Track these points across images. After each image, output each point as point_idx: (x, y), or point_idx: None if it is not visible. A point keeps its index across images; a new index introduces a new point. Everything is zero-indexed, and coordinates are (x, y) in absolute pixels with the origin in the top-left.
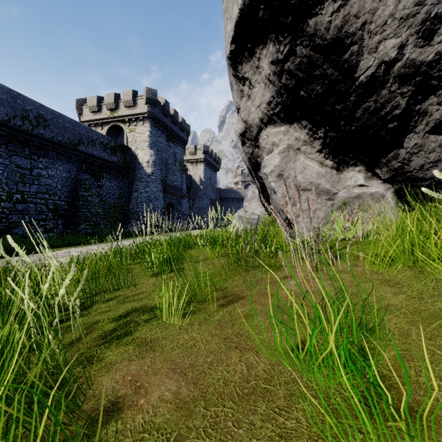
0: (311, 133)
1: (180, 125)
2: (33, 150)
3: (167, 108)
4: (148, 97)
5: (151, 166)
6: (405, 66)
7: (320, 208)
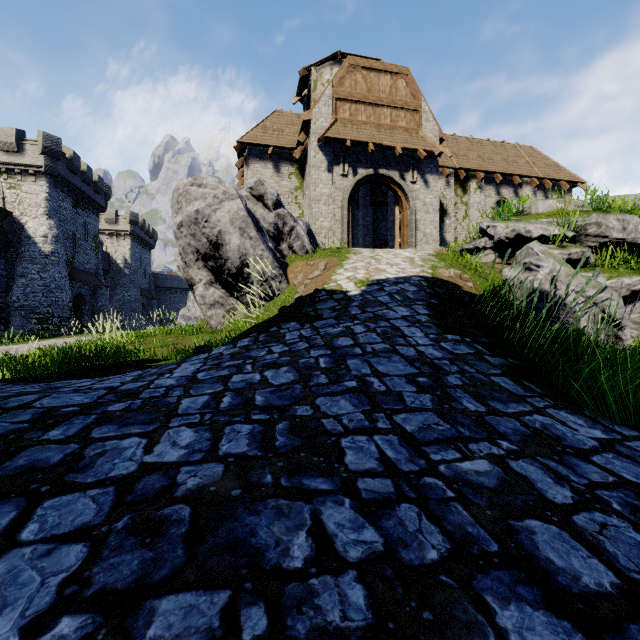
0: (215, 280)
1: (95, 185)
2: None
3: (76, 162)
4: (46, 145)
5: (51, 242)
6: (238, 268)
7: (221, 313)
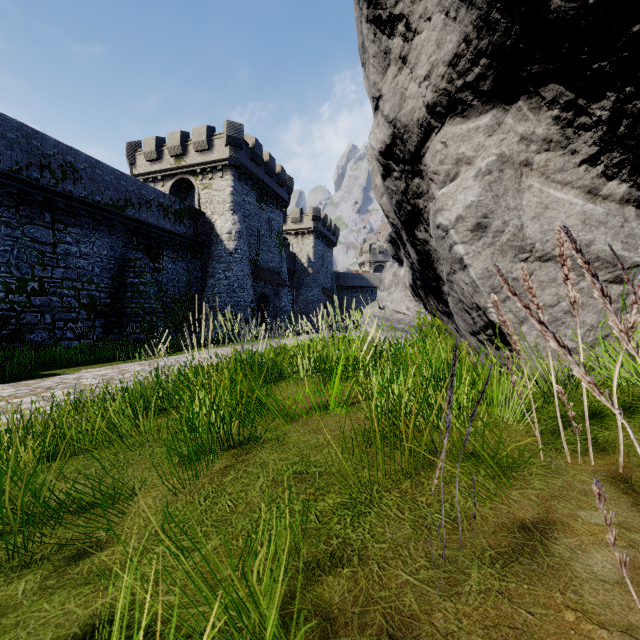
0: (568, 116)
1: (278, 177)
2: (57, 216)
3: (258, 151)
4: (229, 134)
5: (234, 238)
6: None
7: (587, 302)
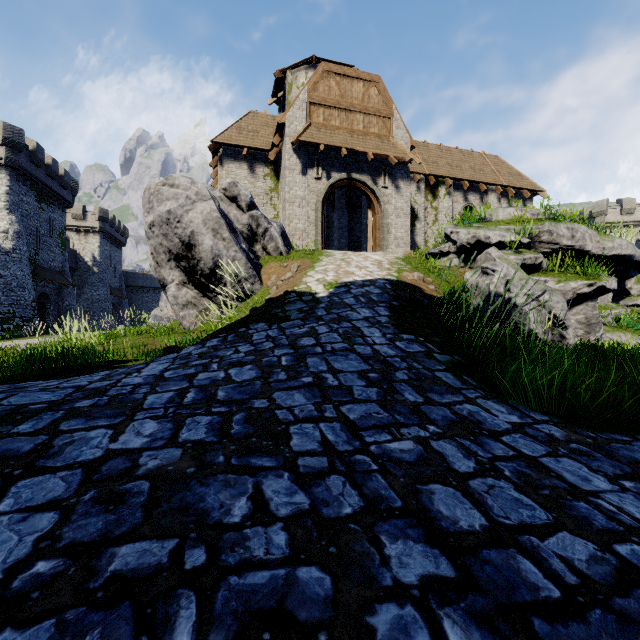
0: (188, 280)
1: (61, 179)
2: None
3: (40, 155)
4: (6, 136)
5: (12, 238)
6: (211, 269)
7: (193, 313)
